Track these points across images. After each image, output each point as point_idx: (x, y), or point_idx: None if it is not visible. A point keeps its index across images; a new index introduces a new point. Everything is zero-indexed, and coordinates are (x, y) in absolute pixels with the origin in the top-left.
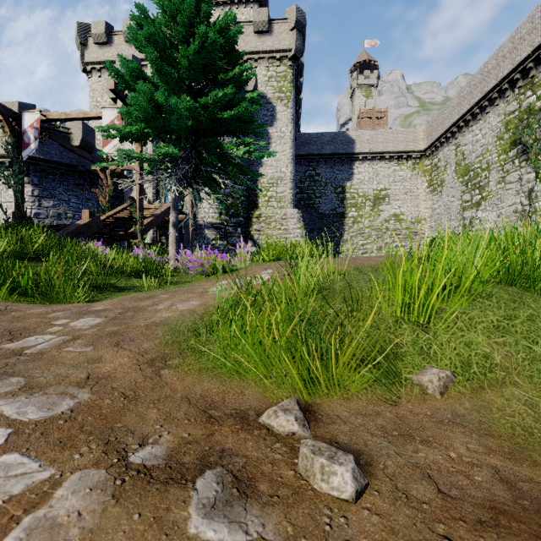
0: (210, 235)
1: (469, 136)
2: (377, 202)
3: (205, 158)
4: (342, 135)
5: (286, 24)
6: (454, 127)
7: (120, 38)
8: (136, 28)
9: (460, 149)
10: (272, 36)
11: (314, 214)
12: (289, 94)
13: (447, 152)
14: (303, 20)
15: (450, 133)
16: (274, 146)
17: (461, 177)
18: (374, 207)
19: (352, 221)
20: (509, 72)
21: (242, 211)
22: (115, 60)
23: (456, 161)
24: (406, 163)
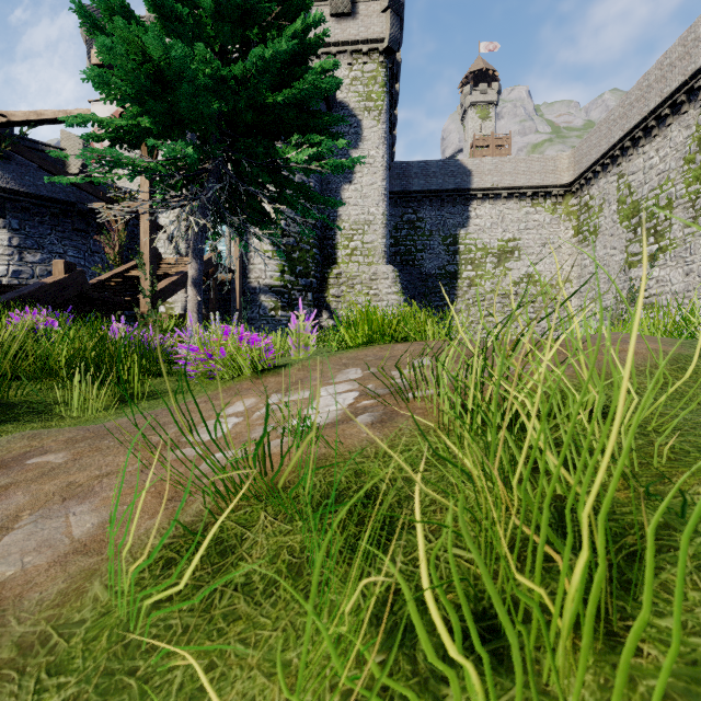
0: (267, 303)
1: (639, 161)
2: (503, 257)
3: (247, 172)
4: (454, 164)
5: (376, 4)
6: (615, 148)
7: None
8: None
9: (624, 180)
10: (357, 21)
11: (415, 274)
12: (381, 102)
13: (604, 185)
14: None
15: (610, 159)
16: (359, 177)
17: (627, 219)
18: (499, 264)
19: (468, 283)
20: None
21: (313, 269)
22: None
23: (619, 198)
24: (543, 203)
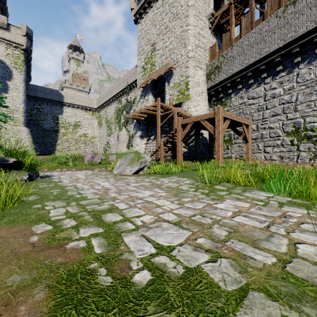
0: None
1: (108, 109)
2: (75, 127)
3: None
4: (57, 92)
5: (19, 31)
6: (104, 104)
7: None
8: None
9: (106, 113)
10: (10, 33)
11: (40, 129)
12: (22, 67)
13: (103, 112)
14: (31, 34)
15: (104, 106)
16: (11, 92)
17: (107, 123)
18: (74, 129)
19: (63, 134)
20: (115, 94)
21: None
22: None
23: (105, 117)
24: (89, 112)
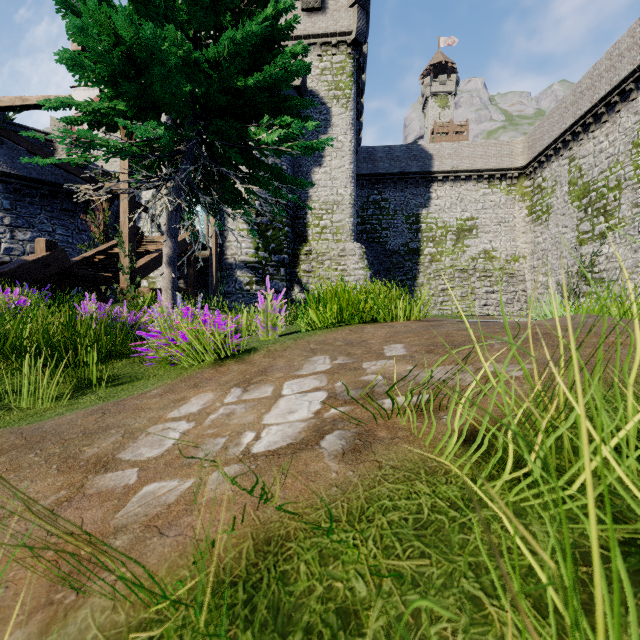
0: (242, 278)
1: (589, 145)
2: (461, 235)
3: (220, 154)
4: (416, 149)
5: None
6: (567, 134)
7: None
8: None
9: (575, 163)
10: (326, 15)
11: (380, 250)
12: (348, 91)
13: (556, 168)
14: None
15: (561, 143)
16: (328, 160)
17: (578, 200)
18: (458, 241)
19: (429, 259)
20: None
21: (286, 246)
22: None
23: (570, 180)
24: (499, 184)
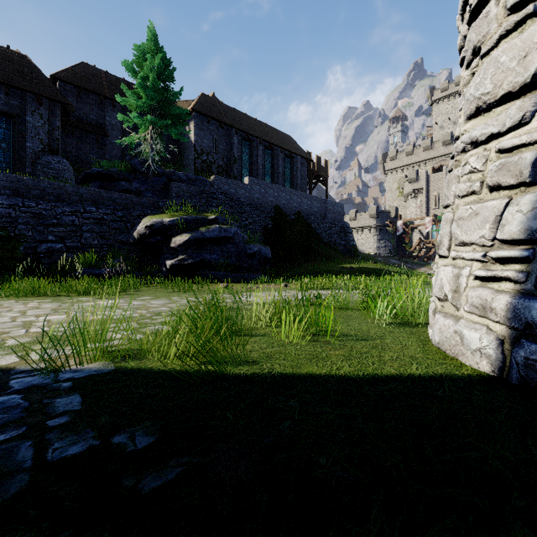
0: None
1: None
2: None
3: None
4: None
5: None
6: None
7: (403, 155)
8: (412, 149)
9: None
10: None
11: None
12: None
13: None
14: None
15: None
16: None
17: None
18: None
19: None
20: None
21: None
22: (400, 166)
23: None
24: None
